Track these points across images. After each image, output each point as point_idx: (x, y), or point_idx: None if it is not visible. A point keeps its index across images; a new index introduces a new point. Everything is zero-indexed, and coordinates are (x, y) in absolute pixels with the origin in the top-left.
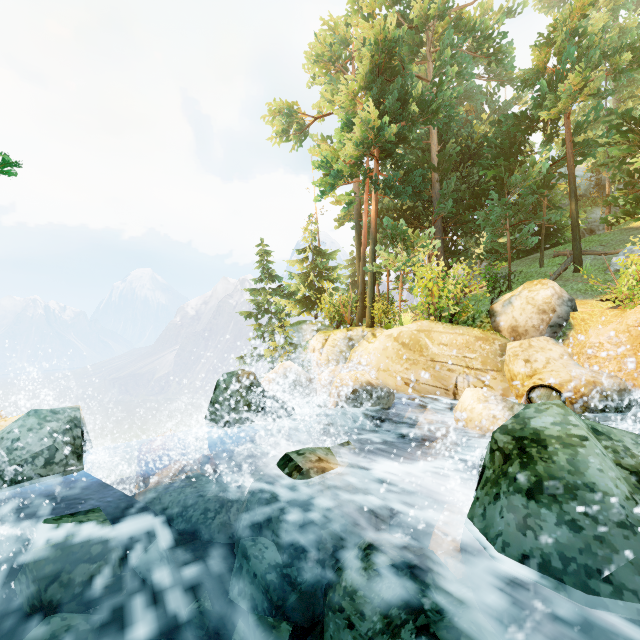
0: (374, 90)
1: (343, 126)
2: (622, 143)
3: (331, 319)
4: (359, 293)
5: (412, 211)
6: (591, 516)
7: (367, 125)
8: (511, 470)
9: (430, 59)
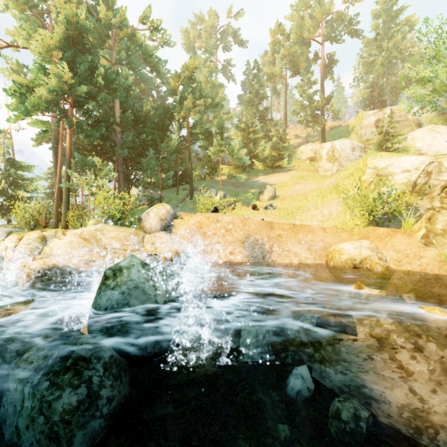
0: (68, 54)
1: (39, 69)
2: (206, 141)
3: (26, 223)
4: (55, 202)
5: (102, 148)
6: (128, 288)
7: (61, 79)
8: (108, 282)
9: (114, 50)
